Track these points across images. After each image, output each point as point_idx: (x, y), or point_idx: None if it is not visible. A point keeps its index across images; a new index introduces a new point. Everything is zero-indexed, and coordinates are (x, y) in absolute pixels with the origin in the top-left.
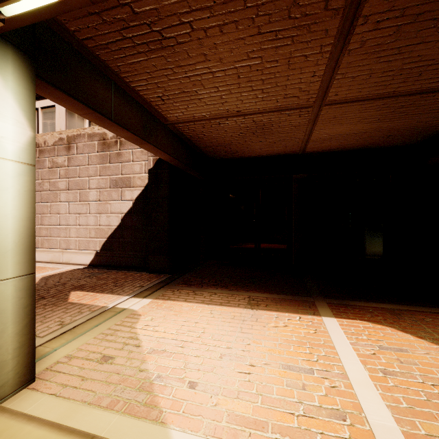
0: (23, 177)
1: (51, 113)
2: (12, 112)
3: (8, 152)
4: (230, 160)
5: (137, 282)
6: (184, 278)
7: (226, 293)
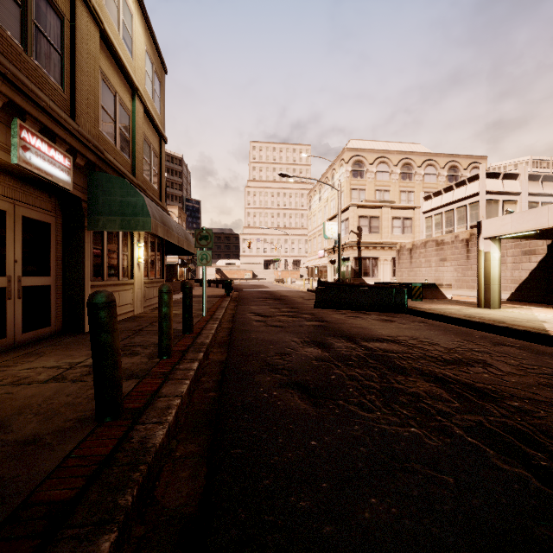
0: (499, 264)
1: (475, 206)
2: (497, 251)
3: (496, 260)
4: None
5: (537, 305)
6: None
7: None
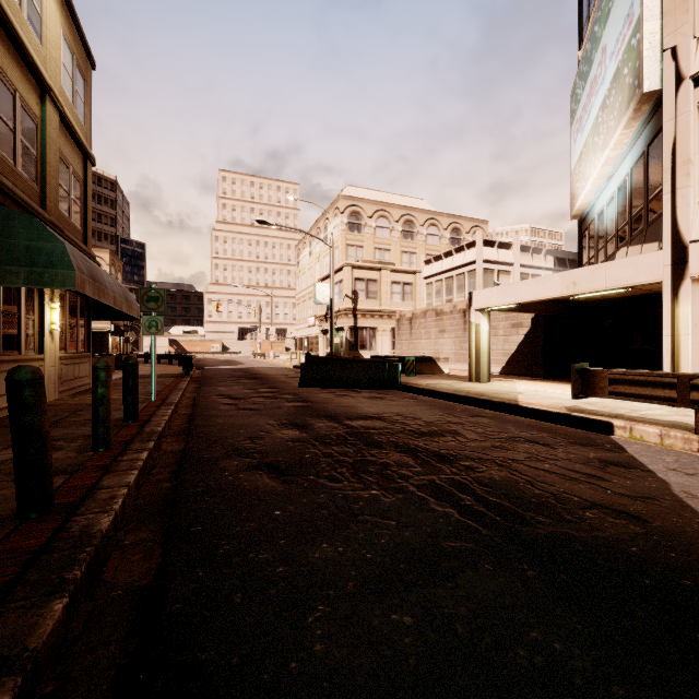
0: (488, 337)
1: (473, 275)
2: (486, 323)
3: (486, 332)
4: (601, 300)
5: (522, 378)
6: (549, 379)
7: (564, 383)
